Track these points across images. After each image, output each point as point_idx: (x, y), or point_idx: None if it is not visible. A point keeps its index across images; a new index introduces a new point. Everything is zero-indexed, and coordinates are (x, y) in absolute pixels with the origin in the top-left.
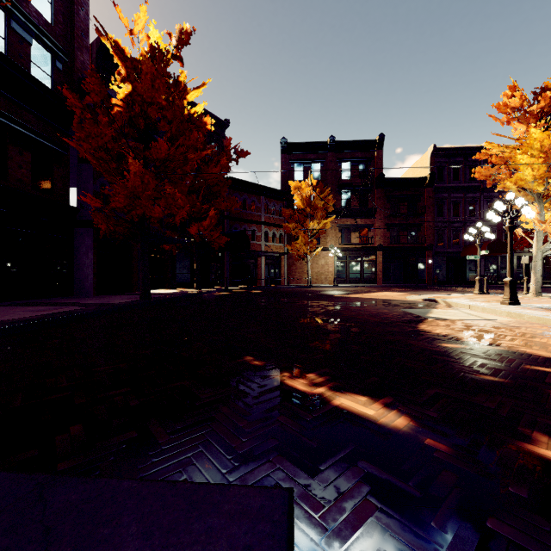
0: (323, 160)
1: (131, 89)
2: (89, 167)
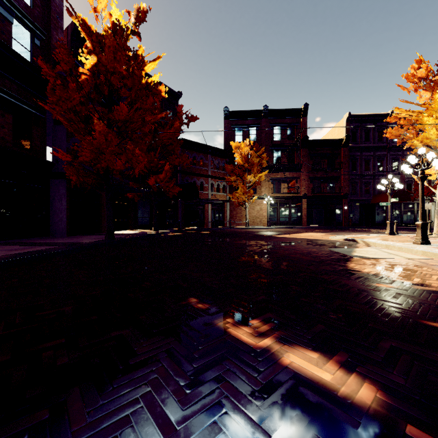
0: (258, 125)
1: (96, 61)
2: (62, 128)
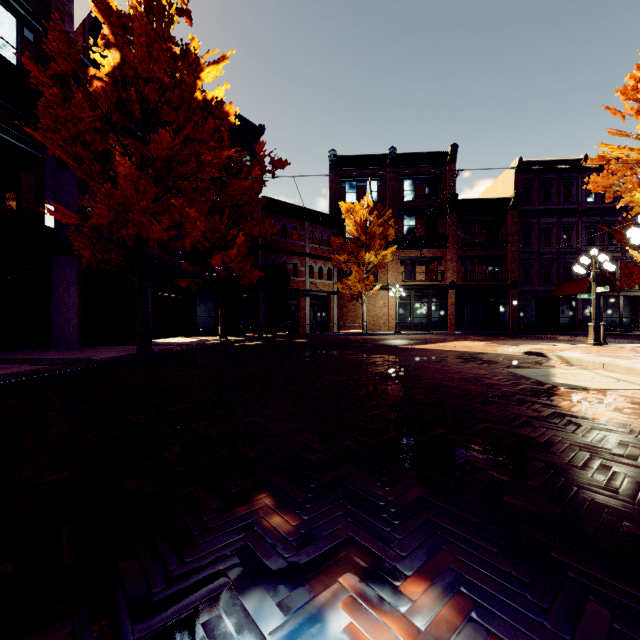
0: (381, 177)
1: (119, 59)
2: (71, 174)
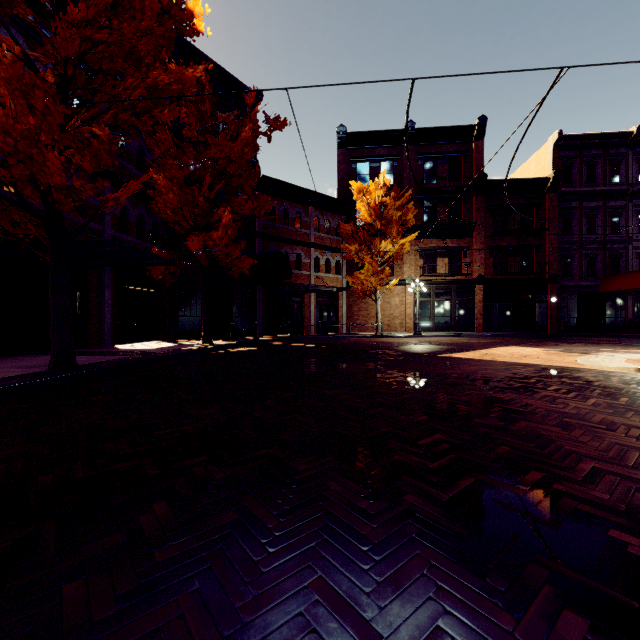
0: (397, 157)
1: None
2: None
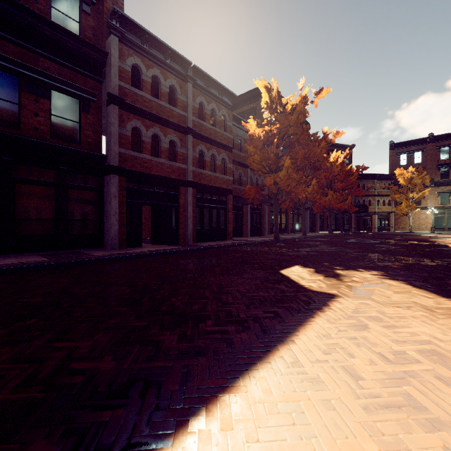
0: (423, 149)
1: None
2: None
